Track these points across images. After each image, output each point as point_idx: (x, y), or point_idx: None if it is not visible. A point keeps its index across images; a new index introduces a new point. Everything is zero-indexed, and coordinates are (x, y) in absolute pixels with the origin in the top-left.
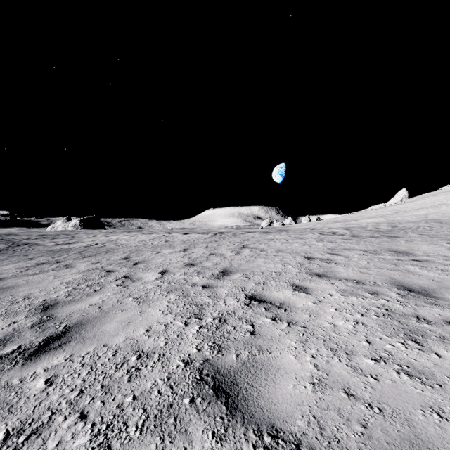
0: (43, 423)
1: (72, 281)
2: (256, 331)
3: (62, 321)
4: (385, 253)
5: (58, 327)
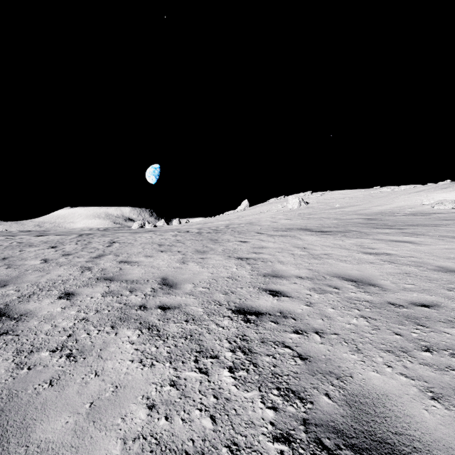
0: (32, 294)
1: None
2: (122, 269)
3: None
4: (205, 240)
5: None
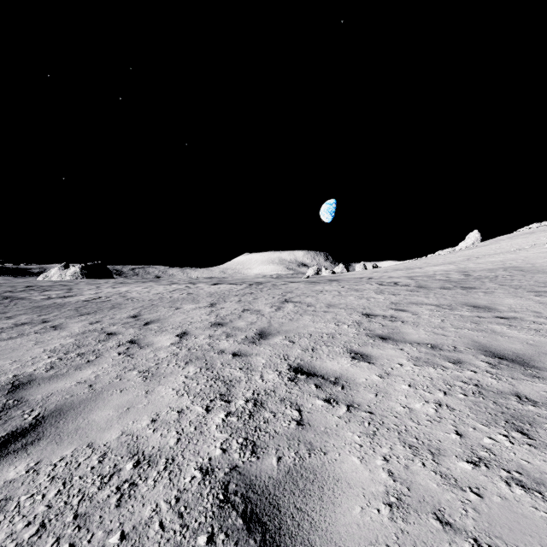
0: None
1: (58, 348)
2: (305, 419)
3: (34, 408)
4: (462, 308)
5: (26, 417)
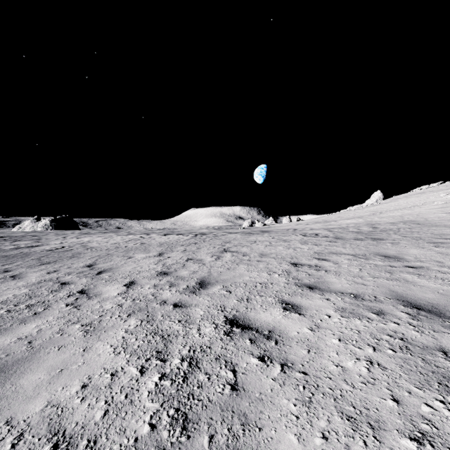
0: None
1: (10, 299)
2: (240, 383)
3: None
4: (375, 258)
5: None
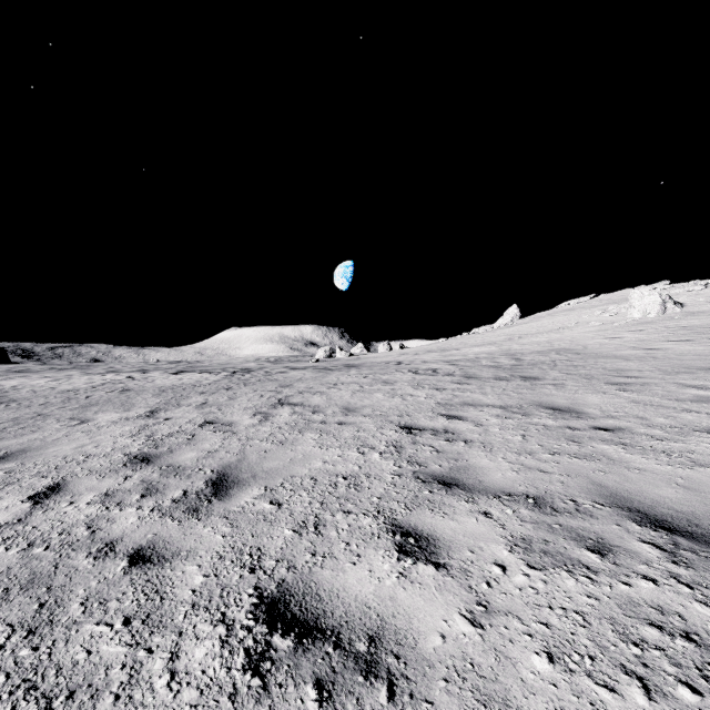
0: None
1: None
2: None
3: None
4: (540, 413)
5: None
